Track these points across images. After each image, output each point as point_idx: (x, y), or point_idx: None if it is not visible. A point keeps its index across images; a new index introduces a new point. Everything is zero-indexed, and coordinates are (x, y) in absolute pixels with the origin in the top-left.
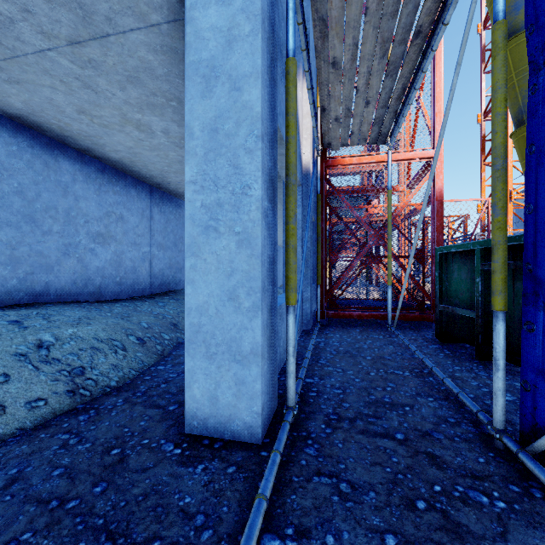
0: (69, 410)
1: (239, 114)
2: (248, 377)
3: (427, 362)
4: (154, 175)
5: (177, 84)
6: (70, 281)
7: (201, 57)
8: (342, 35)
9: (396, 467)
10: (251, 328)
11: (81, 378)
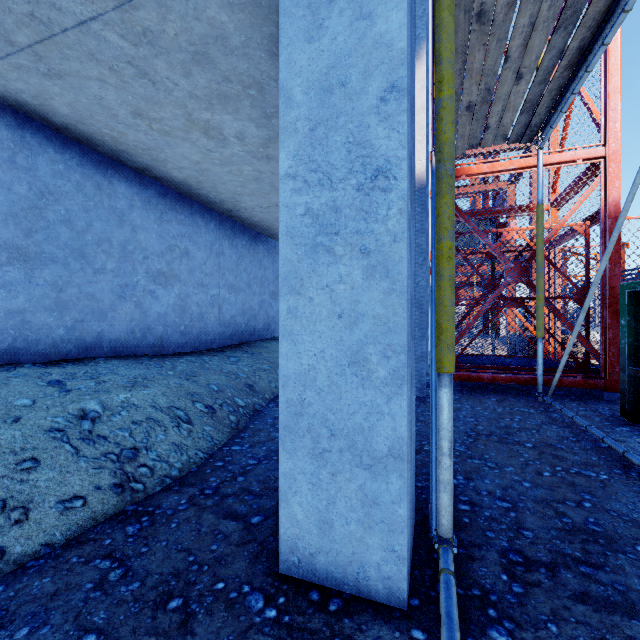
0: (115, 513)
1: (369, 57)
2: (383, 495)
3: (637, 459)
4: (225, 200)
5: (258, 60)
6: (126, 330)
7: None
8: None
9: None
10: (389, 412)
11: (133, 464)
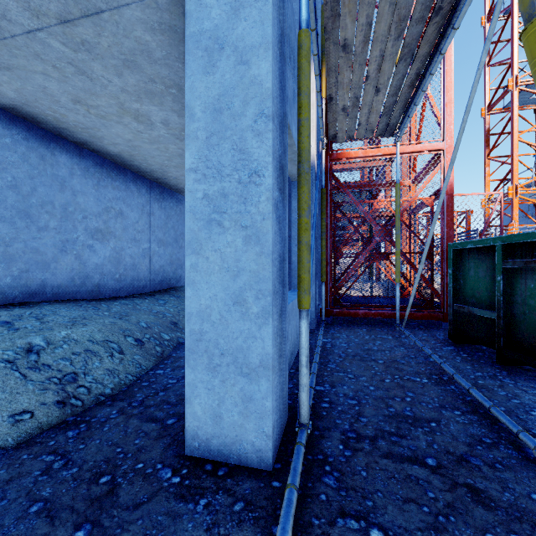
0: (58, 423)
1: (246, 91)
2: (256, 393)
3: (447, 368)
4: (154, 170)
5: (177, 69)
6: (67, 279)
7: (203, 27)
8: (355, 13)
9: (434, 506)
10: (260, 337)
11: (73, 386)
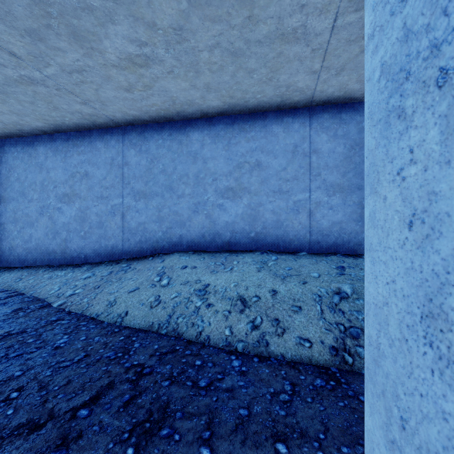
0: (323, 365)
1: None
2: None
3: None
4: None
5: None
6: None
7: None
8: None
9: None
10: None
11: (353, 341)
